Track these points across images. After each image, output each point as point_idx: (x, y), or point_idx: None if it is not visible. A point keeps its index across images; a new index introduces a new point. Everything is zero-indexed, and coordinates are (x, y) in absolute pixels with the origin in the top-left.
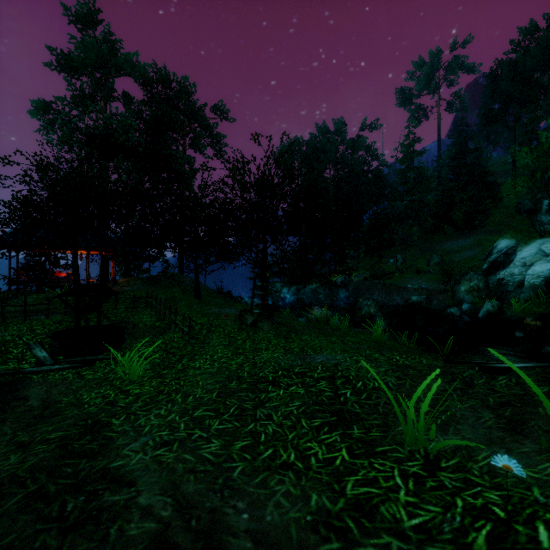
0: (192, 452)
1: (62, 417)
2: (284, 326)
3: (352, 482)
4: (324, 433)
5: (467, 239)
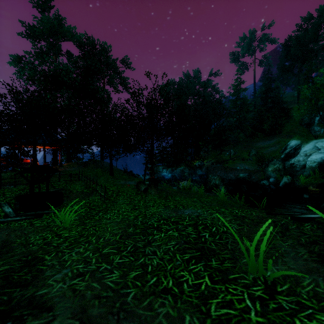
0: (99, 281)
1: (12, 253)
2: (164, 191)
3: (215, 304)
4: (192, 264)
5: (271, 140)
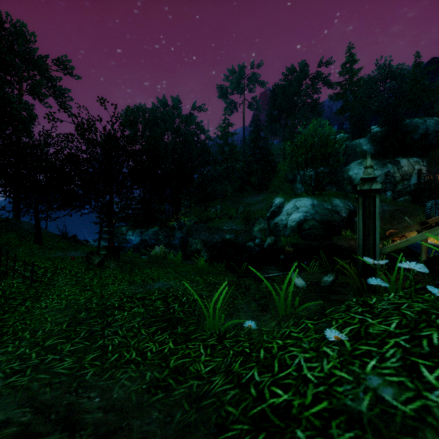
0: (47, 372)
1: None
2: (128, 263)
3: (174, 359)
4: (158, 335)
5: (259, 196)
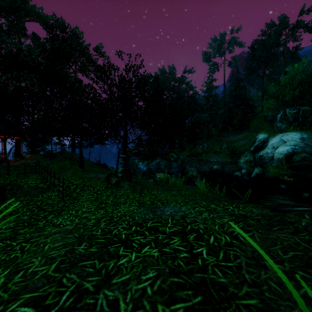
0: None
1: None
2: (139, 184)
3: None
4: None
5: (240, 135)
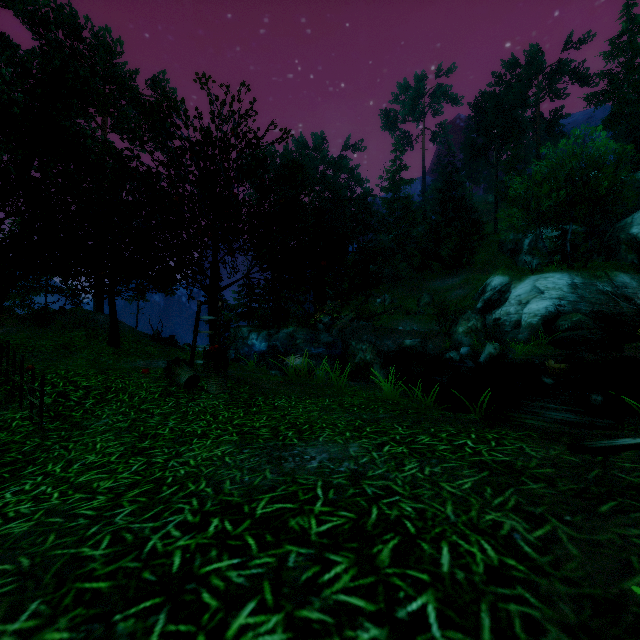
0: None
1: None
2: (246, 383)
3: None
4: None
5: (455, 277)
